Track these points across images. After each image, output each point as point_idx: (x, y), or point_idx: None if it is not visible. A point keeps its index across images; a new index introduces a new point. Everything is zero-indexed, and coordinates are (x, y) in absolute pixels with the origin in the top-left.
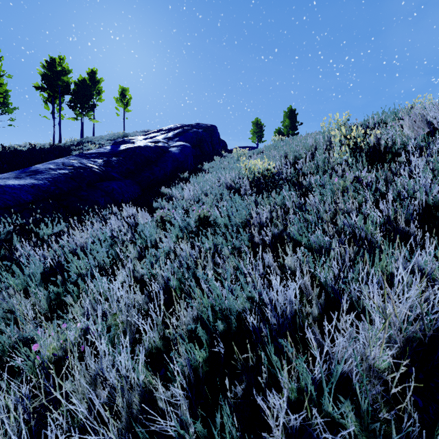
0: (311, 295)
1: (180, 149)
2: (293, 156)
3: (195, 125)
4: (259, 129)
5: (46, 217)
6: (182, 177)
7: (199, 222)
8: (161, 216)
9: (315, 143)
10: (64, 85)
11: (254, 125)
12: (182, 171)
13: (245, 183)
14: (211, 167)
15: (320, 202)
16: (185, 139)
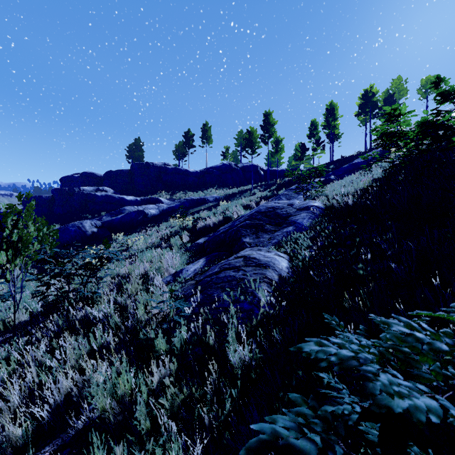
0: None
1: None
2: None
3: None
4: None
5: None
6: None
7: None
8: None
9: None
10: (373, 105)
11: None
12: None
13: None
14: None
15: None
16: None
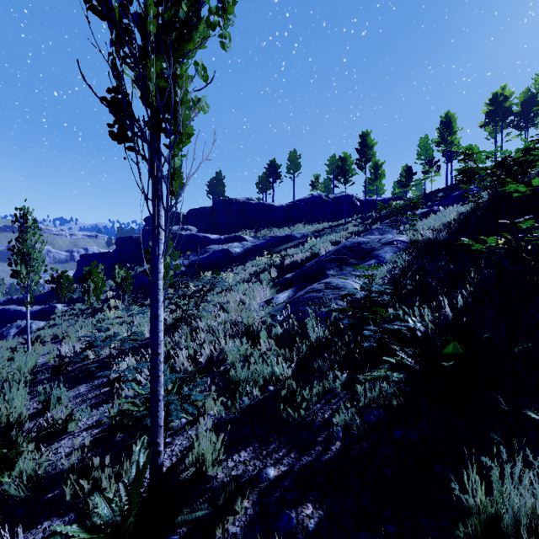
0: None
1: None
2: None
3: None
4: None
5: None
6: None
7: None
8: None
9: None
10: (505, 111)
11: None
12: None
13: None
14: None
15: None
16: None
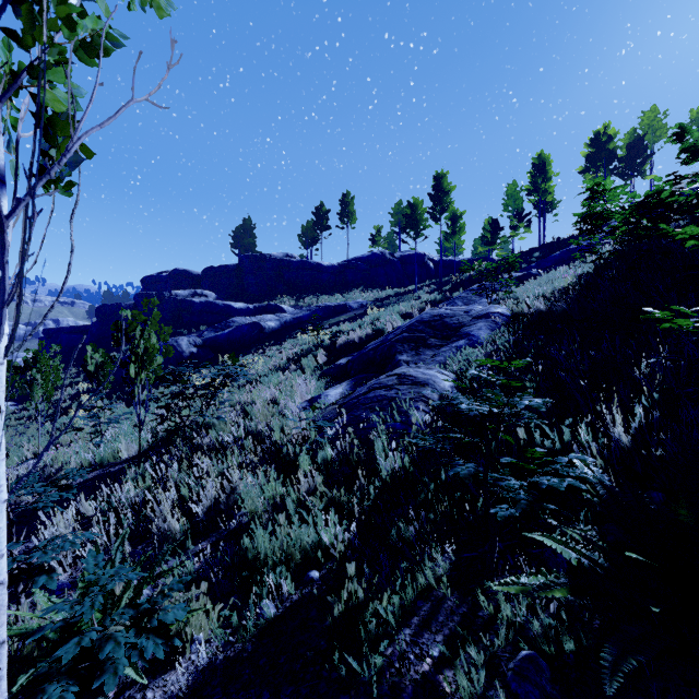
0: None
1: None
2: None
3: None
4: None
5: None
6: None
7: None
8: None
9: None
10: (608, 155)
11: None
12: None
13: None
14: None
15: None
16: None
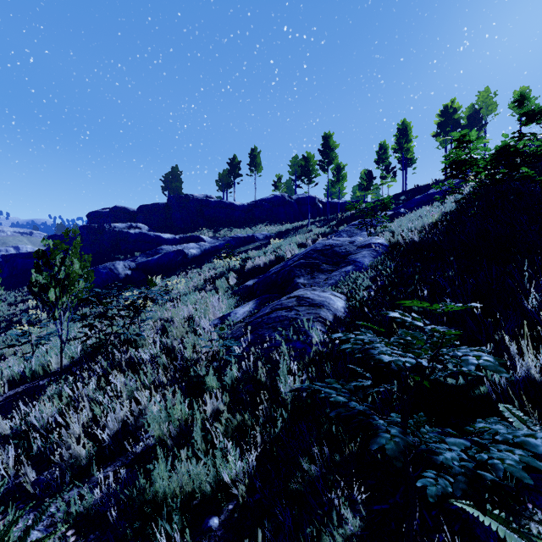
0: None
1: None
2: None
3: None
4: None
5: None
6: None
7: None
8: None
9: None
10: (454, 123)
11: None
12: None
13: None
14: None
15: None
16: None
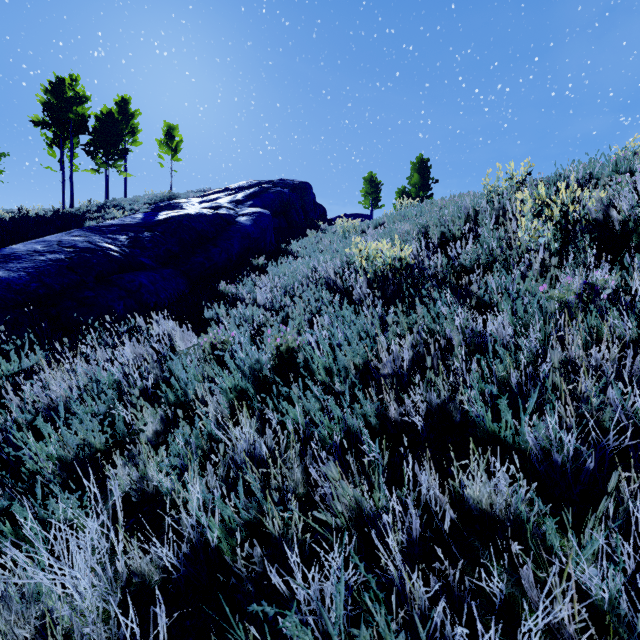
0: (569, 637)
1: (253, 220)
2: (438, 233)
3: (278, 181)
4: (374, 189)
5: (16, 338)
6: (255, 264)
7: (278, 360)
8: (211, 342)
9: (473, 211)
10: (77, 119)
11: (367, 183)
12: (257, 254)
13: (360, 282)
14: (302, 248)
15: (511, 328)
16: (263, 203)
